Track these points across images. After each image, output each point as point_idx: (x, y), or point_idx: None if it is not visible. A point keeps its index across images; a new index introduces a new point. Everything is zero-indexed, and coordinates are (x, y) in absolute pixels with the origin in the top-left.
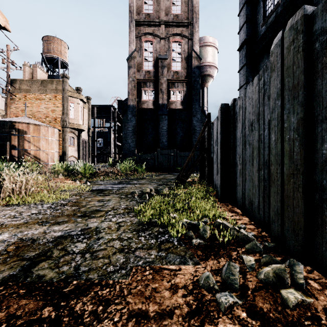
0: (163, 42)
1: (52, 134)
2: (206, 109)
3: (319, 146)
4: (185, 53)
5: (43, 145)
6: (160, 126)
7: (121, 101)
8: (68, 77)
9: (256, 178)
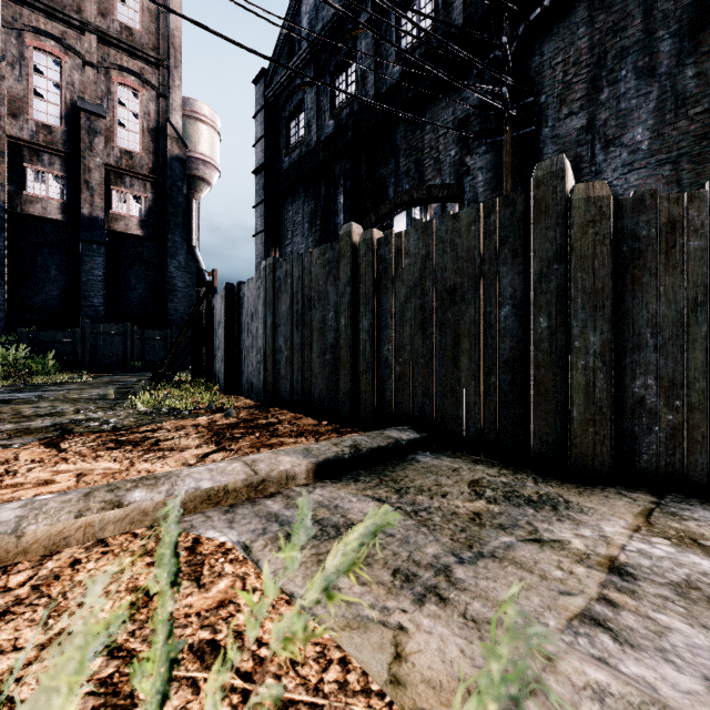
0: (94, 73)
1: None
2: (196, 245)
3: (279, 340)
4: (151, 121)
5: None
6: (85, 268)
7: None
8: None
9: (255, 362)
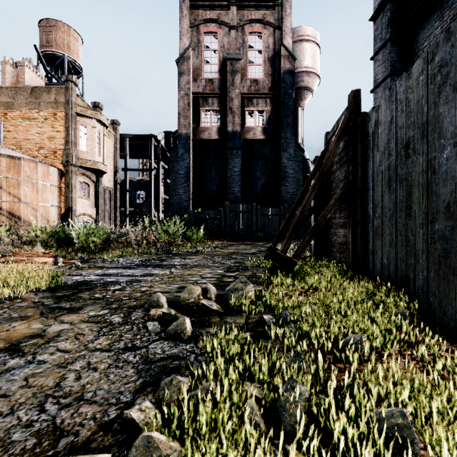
0: (234, 33)
1: (44, 175)
2: (301, 142)
3: None
4: (270, 51)
5: (26, 193)
6: (229, 167)
7: (170, 133)
8: (75, 82)
9: None
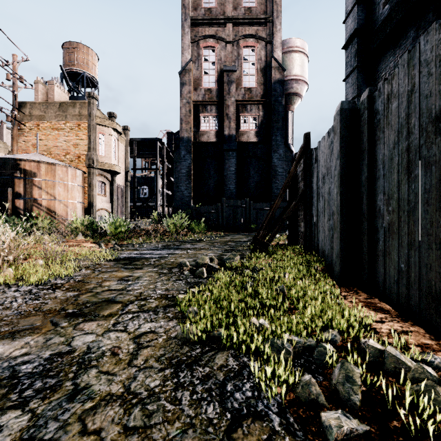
0: (230, 47)
1: (73, 177)
2: (291, 142)
3: None
4: (262, 63)
5: (59, 192)
6: (225, 167)
7: (172, 134)
8: (96, 98)
9: None
